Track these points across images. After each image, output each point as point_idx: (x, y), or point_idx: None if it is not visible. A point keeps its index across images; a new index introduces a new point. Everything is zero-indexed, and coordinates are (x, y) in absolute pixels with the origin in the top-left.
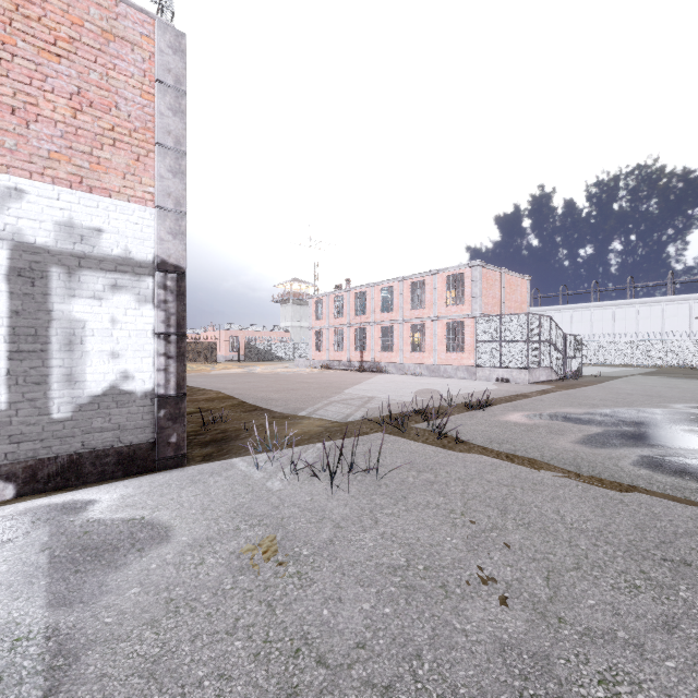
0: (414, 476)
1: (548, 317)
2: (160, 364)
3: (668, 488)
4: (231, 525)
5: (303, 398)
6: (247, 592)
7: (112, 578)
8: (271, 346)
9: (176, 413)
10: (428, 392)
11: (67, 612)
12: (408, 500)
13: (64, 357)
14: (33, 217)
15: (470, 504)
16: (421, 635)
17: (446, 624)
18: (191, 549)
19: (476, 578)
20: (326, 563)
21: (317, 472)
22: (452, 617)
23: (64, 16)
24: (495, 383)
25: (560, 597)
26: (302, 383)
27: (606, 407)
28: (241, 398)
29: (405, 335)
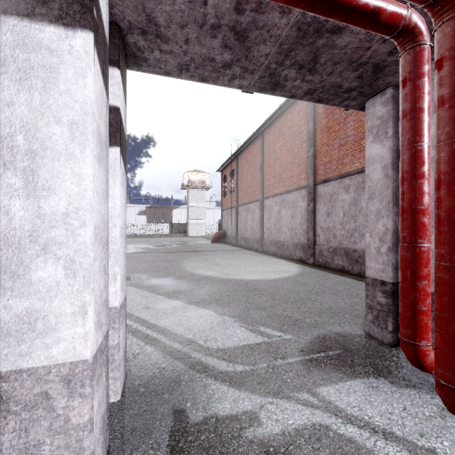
0: None
1: None
2: None
3: (128, 253)
4: None
5: None
6: None
7: None
8: None
9: None
10: None
11: None
12: None
13: None
14: None
15: None
16: None
17: None
18: None
19: None
20: None
21: None
22: None
23: None
24: None
25: None
26: None
27: None
28: None
29: None
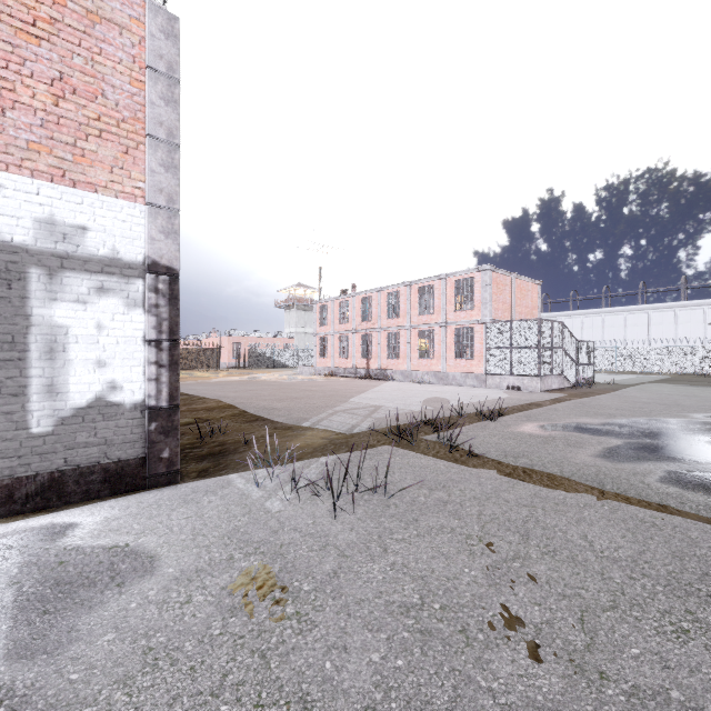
0: (426, 494)
1: (560, 323)
2: (151, 374)
3: (701, 508)
4: (224, 553)
5: (307, 407)
6: (237, 639)
7: (85, 621)
8: (274, 352)
9: (168, 426)
10: (436, 400)
11: (26, 666)
12: (420, 523)
13: (45, 366)
14: (9, 213)
15: (488, 528)
16: (440, 696)
17: (469, 681)
18: (177, 583)
19: (500, 620)
20: (329, 601)
21: (321, 491)
22: (475, 672)
23: None
24: (506, 391)
25: (598, 644)
26: (306, 391)
27: (624, 417)
28: (242, 407)
29: (412, 341)
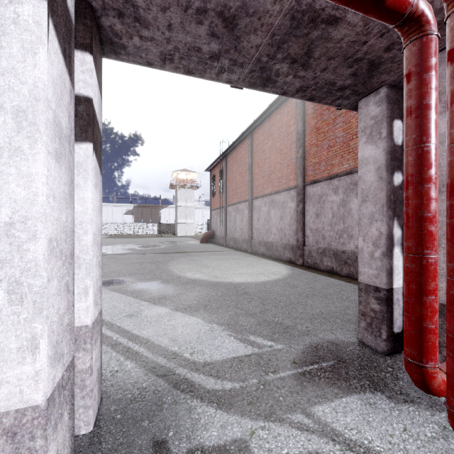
0: None
1: None
2: None
3: (113, 254)
4: None
5: None
6: None
7: None
8: None
9: None
10: None
11: None
12: None
13: None
14: None
15: None
16: None
17: None
18: None
19: None
20: None
21: None
22: None
23: None
24: None
25: None
26: None
27: None
28: None
29: None
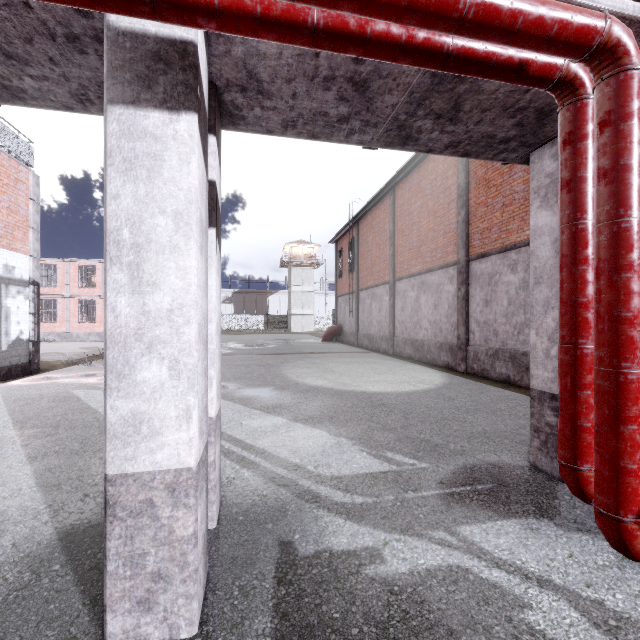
0: None
1: None
2: (33, 327)
3: None
4: None
5: None
6: None
7: None
8: None
9: (37, 349)
10: (89, 347)
11: None
12: None
13: (5, 323)
14: None
15: None
16: None
17: None
18: None
19: None
20: None
21: None
22: None
23: (5, 174)
24: None
25: None
26: None
27: None
28: None
29: None
